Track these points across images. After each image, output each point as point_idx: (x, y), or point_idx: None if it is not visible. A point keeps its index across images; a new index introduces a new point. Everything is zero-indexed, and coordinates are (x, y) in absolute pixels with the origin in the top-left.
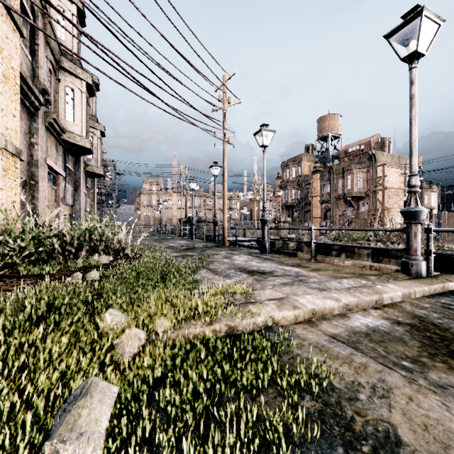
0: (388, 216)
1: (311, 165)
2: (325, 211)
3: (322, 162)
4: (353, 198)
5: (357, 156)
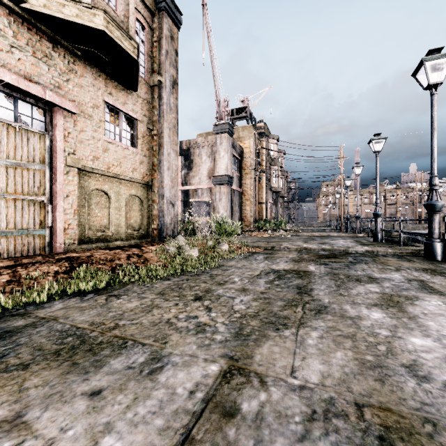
0: None
1: None
2: None
3: None
4: None
5: None
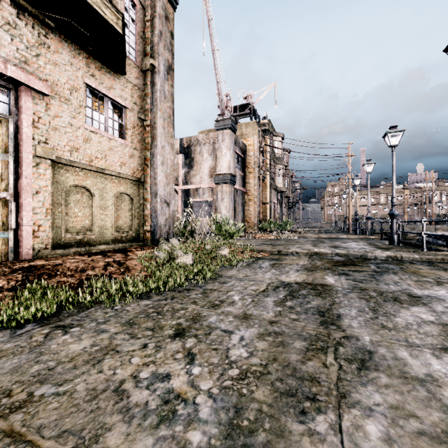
0: None
1: None
2: None
3: None
4: None
5: None
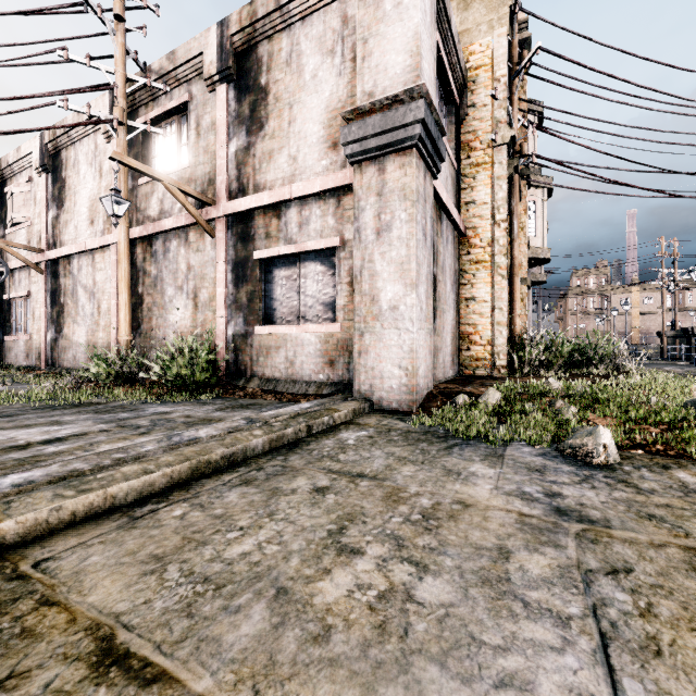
0: None
1: None
2: None
3: None
4: None
5: None
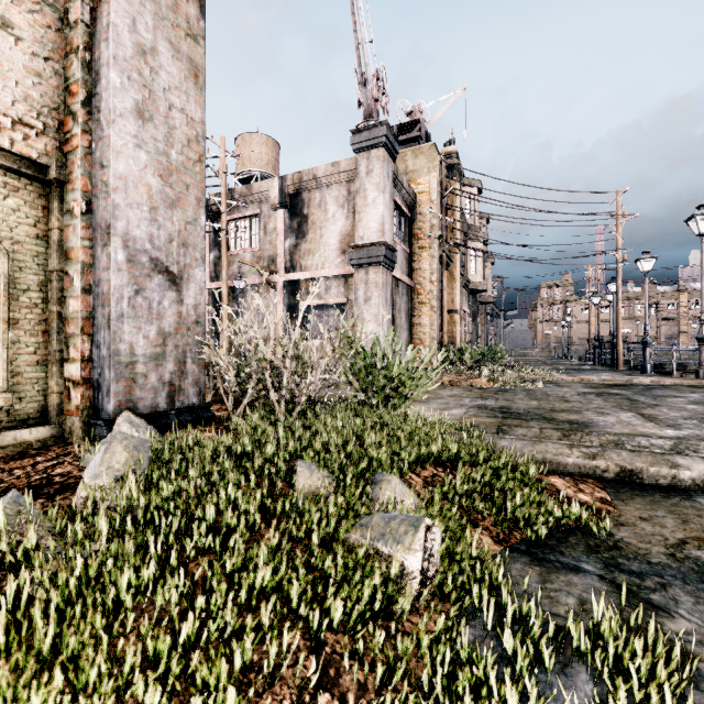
0: None
1: None
2: None
3: None
4: None
5: None
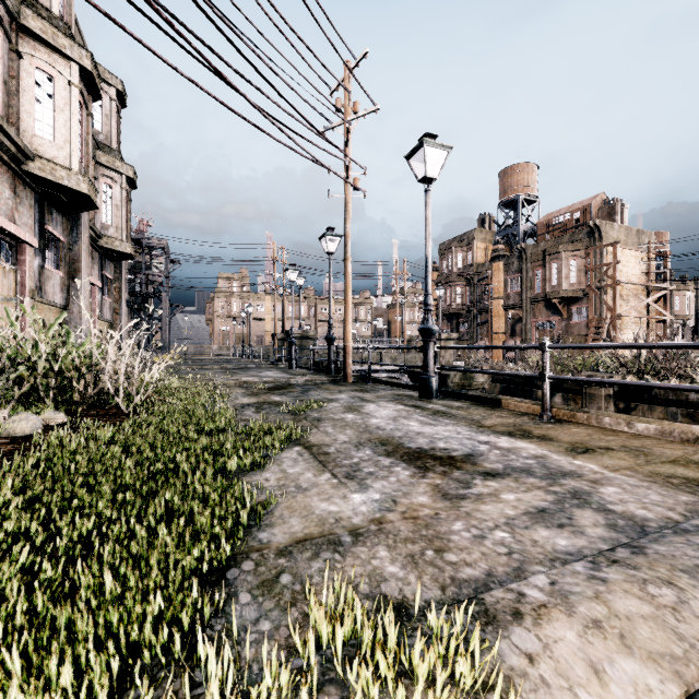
0: (621, 329)
1: (489, 248)
2: (513, 322)
3: (506, 242)
4: (561, 301)
5: (567, 231)
